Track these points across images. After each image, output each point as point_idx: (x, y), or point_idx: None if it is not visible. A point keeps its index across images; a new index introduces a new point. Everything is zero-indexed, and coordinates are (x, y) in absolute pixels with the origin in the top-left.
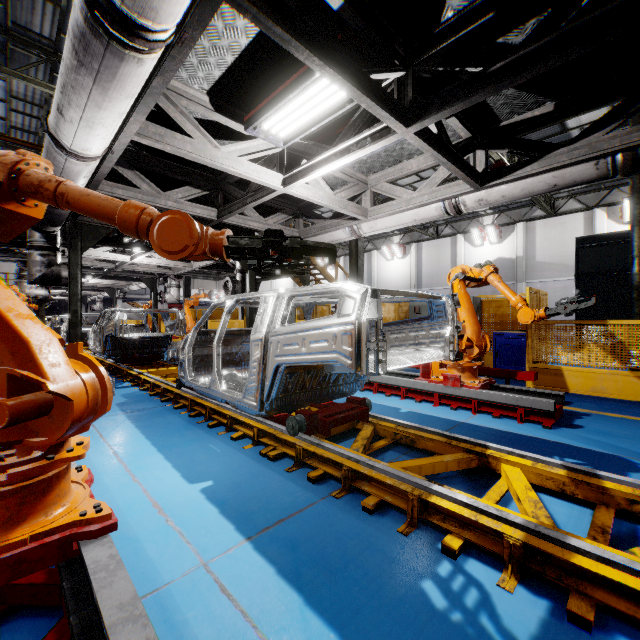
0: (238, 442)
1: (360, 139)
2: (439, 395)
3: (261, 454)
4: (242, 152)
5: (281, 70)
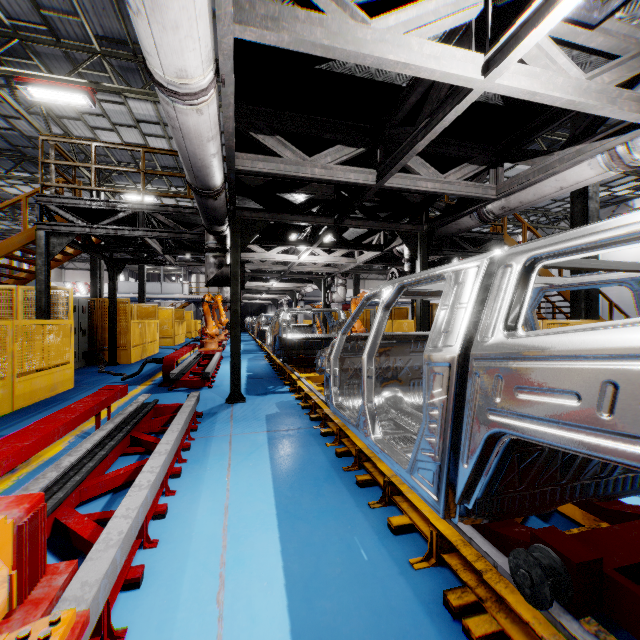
0: (400, 541)
1: None
2: None
3: (447, 607)
4: (408, 27)
5: None
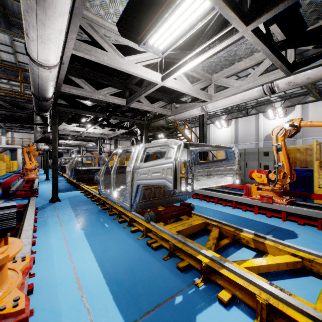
0: (134, 234)
1: (211, 42)
2: (258, 207)
3: (147, 244)
4: (137, 61)
5: (160, 2)
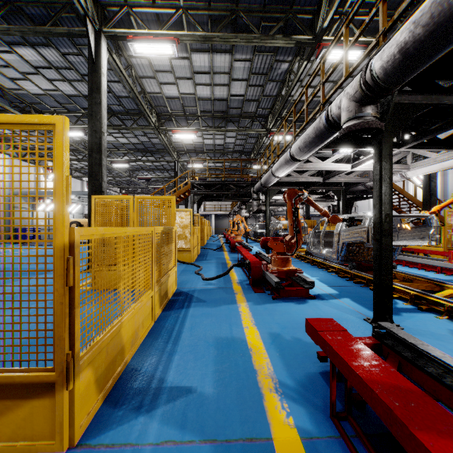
0: (330, 273)
1: None
2: None
3: (338, 276)
4: (332, 160)
5: None
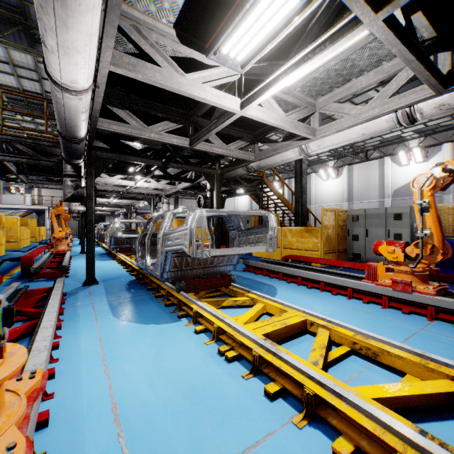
0: (200, 336)
1: (317, 45)
2: (388, 298)
3: (219, 353)
4: (205, 79)
5: None
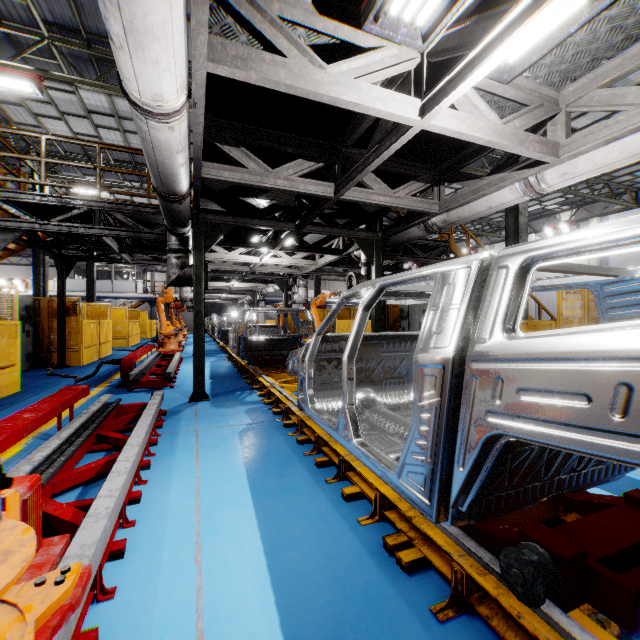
0: (351, 506)
1: None
2: None
3: (386, 548)
4: (359, 72)
5: None
